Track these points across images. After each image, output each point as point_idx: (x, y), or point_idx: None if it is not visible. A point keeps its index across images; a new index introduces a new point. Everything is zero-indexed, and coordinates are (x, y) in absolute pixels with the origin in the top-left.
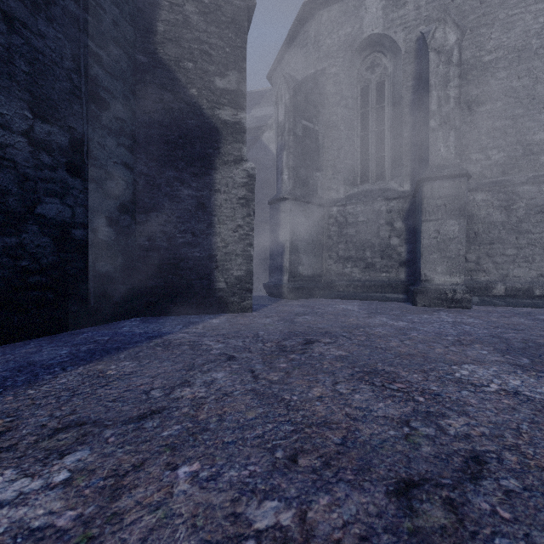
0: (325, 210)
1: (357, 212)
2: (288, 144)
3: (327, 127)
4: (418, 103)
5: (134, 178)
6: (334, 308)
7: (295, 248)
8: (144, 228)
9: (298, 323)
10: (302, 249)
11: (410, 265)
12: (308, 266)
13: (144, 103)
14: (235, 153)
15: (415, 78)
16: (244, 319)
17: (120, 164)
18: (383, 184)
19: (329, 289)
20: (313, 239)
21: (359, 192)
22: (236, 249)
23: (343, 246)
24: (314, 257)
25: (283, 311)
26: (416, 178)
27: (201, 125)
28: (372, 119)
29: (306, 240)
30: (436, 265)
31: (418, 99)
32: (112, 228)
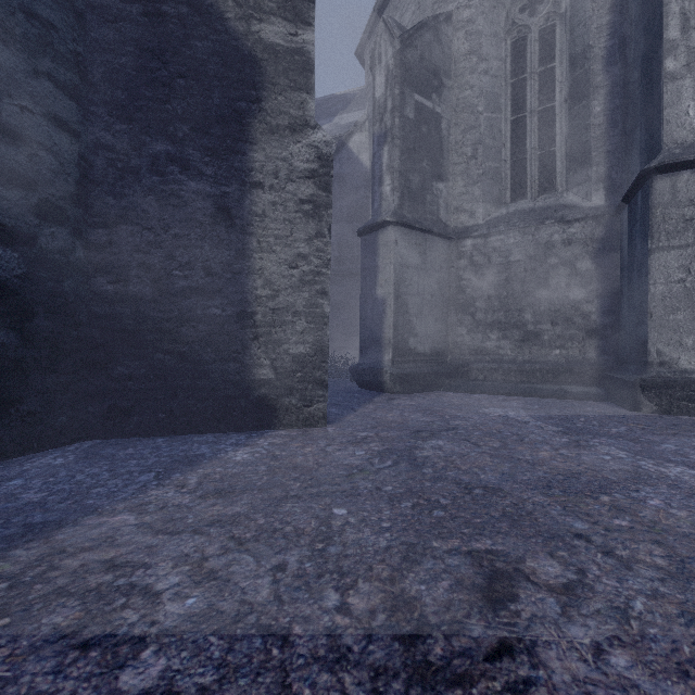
0: (453, 245)
1: (508, 247)
2: (392, 133)
3: (455, 109)
4: (620, 51)
5: (82, 154)
6: (483, 415)
7: (403, 307)
8: (103, 257)
9: (429, 466)
10: (414, 309)
11: (607, 335)
12: (424, 337)
13: (105, 0)
14: (293, 111)
15: (614, 9)
16: (306, 448)
17: (40, 115)
18: (553, 199)
19: (459, 376)
20: (432, 292)
21: (511, 213)
22: (295, 302)
23: (484, 303)
24: (435, 323)
25: (387, 424)
26: (617, 182)
27: (222, 51)
28: (532, 91)
29: (421, 293)
30: (683, 334)
31: (620, 46)
32: (16, 250)
